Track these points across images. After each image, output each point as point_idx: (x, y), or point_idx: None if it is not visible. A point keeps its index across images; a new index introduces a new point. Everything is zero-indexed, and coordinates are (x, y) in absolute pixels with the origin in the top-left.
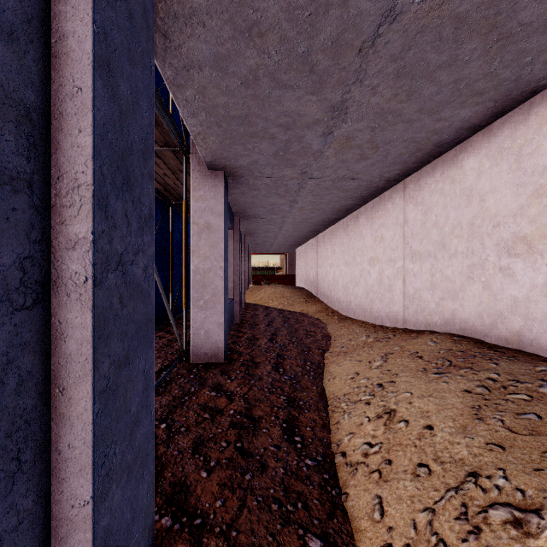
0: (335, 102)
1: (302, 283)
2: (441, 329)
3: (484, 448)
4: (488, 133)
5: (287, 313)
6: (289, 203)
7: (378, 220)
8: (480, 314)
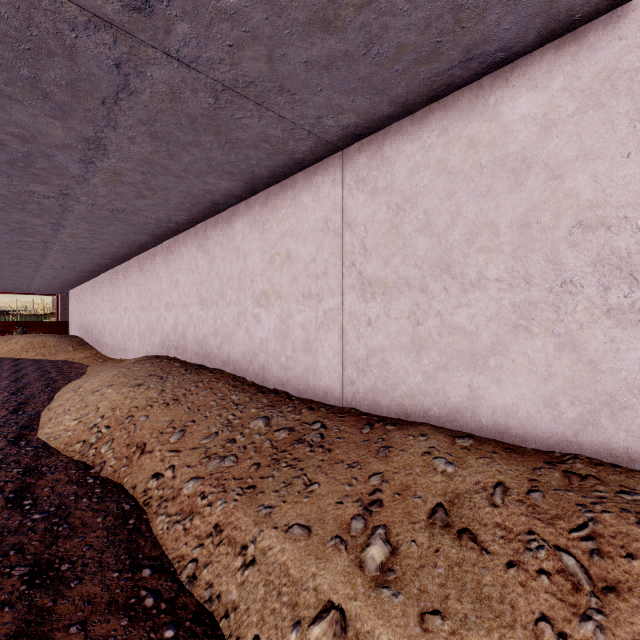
0: (53, 222)
1: (76, 331)
2: (151, 353)
3: (103, 383)
4: (162, 247)
5: (46, 362)
6: (39, 255)
7: (128, 279)
8: (160, 342)
